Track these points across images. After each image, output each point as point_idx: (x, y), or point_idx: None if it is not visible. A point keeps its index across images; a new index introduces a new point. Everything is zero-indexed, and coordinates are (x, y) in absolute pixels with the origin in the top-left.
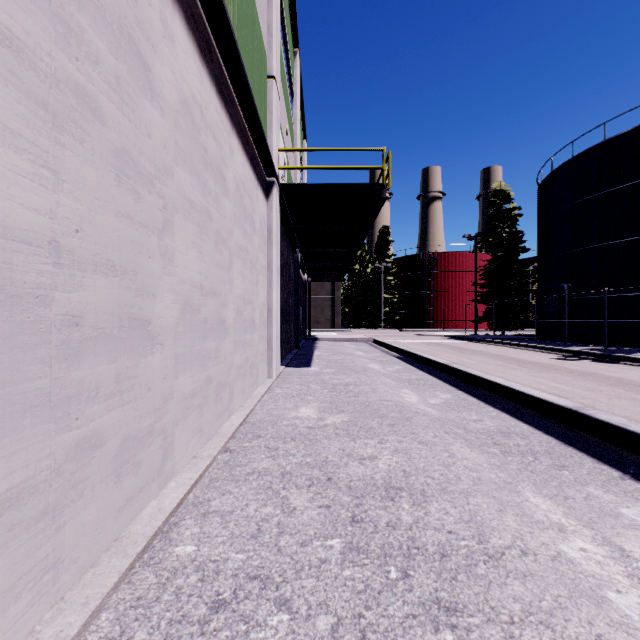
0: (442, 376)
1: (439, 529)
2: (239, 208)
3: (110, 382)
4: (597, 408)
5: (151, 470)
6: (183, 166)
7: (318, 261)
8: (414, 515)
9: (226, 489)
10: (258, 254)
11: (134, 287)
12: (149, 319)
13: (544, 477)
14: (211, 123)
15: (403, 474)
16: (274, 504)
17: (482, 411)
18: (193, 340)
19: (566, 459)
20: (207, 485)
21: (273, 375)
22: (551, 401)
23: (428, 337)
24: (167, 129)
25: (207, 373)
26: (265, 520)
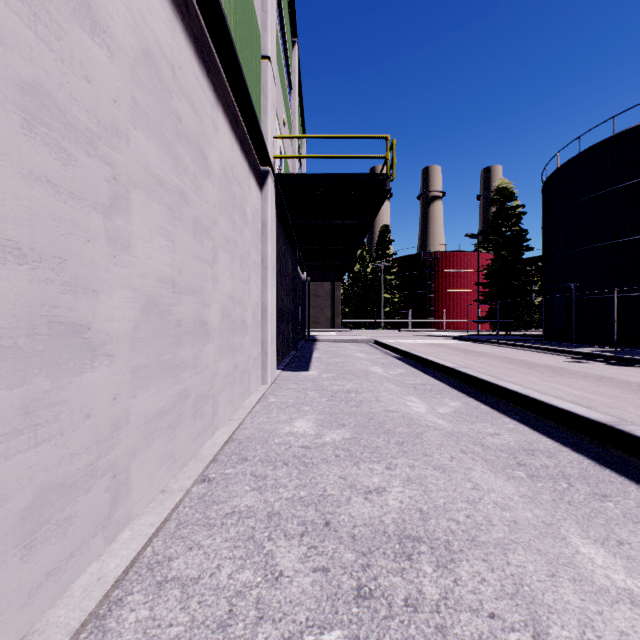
0: (449, 380)
1: (477, 610)
2: (226, 195)
3: (11, 415)
4: (628, 420)
5: (91, 523)
6: (145, 131)
7: (317, 260)
8: (440, 585)
9: (195, 540)
10: (250, 249)
11: (59, 280)
12: (87, 323)
13: (586, 511)
14: (187, 88)
15: (420, 516)
16: (255, 566)
17: (498, 422)
18: (161, 347)
19: (606, 485)
20: (172, 533)
21: (268, 381)
22: (579, 414)
23: (430, 338)
24: (119, 78)
25: (182, 386)
26: (240, 594)
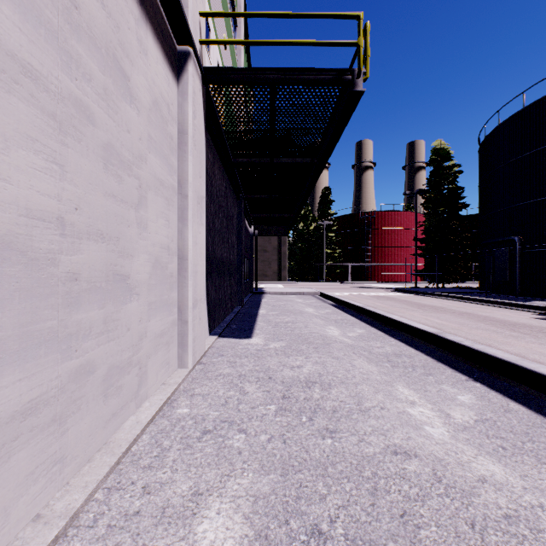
0: (425, 347)
1: None
2: None
3: None
4: None
5: None
6: None
7: (264, 211)
8: None
9: None
10: (145, 152)
11: None
12: None
13: None
14: None
15: None
16: None
17: None
18: None
19: None
20: None
21: (187, 363)
22: None
23: (372, 290)
24: None
25: None
26: None
